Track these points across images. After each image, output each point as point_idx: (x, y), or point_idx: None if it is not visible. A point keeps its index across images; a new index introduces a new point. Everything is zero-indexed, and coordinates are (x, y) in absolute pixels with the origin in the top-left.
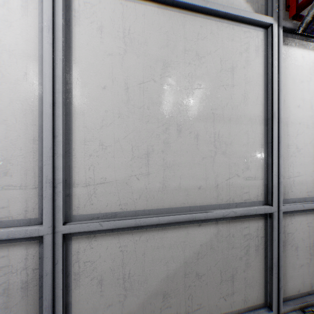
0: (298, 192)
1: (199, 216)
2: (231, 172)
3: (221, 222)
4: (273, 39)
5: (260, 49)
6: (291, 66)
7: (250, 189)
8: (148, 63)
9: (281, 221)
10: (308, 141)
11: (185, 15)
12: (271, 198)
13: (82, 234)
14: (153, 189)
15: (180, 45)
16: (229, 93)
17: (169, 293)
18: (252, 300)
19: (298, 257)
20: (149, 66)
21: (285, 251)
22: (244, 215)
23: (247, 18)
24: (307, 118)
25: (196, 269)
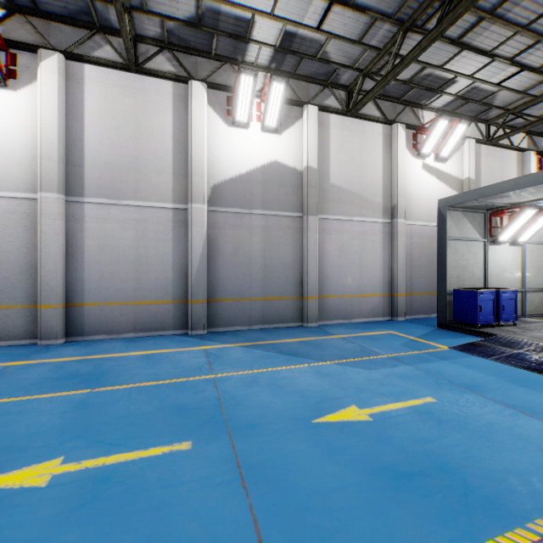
0: None
1: (542, 289)
2: None
3: None
4: None
5: None
6: None
7: None
8: (533, 257)
9: None
10: None
11: (539, 245)
12: None
13: (525, 292)
14: (534, 283)
15: (538, 252)
16: None
17: (536, 306)
18: None
19: None
20: (533, 257)
21: None
22: None
23: None
24: None
25: (540, 302)
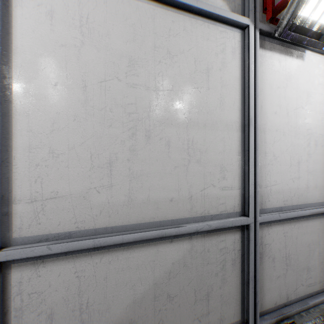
0: (275, 201)
1: (170, 231)
2: (206, 182)
3: (195, 237)
4: (249, 41)
5: (237, 51)
6: (268, 71)
7: (227, 200)
8: (111, 58)
9: (258, 232)
10: (285, 149)
11: (155, 7)
12: (247, 209)
13: (26, 260)
14: (117, 203)
15: (149, 40)
16: (204, 96)
17: (135, 320)
18: (228, 317)
19: (275, 268)
20: (112, 62)
21: (262, 264)
22: (219, 228)
23: (223, 17)
24: (284, 126)
25: (167, 290)
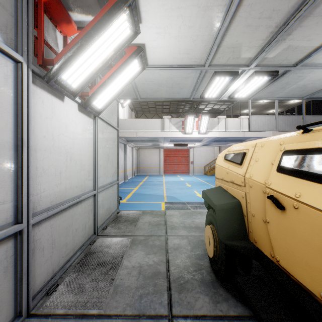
0: (45, 204)
1: None
2: None
3: None
4: (23, 76)
5: (10, 79)
6: (39, 103)
7: None
8: None
9: (31, 233)
10: (52, 163)
11: None
12: (21, 216)
13: None
14: None
15: None
16: None
17: None
18: None
19: (45, 255)
20: None
21: (34, 257)
22: None
23: None
24: (51, 146)
25: None
